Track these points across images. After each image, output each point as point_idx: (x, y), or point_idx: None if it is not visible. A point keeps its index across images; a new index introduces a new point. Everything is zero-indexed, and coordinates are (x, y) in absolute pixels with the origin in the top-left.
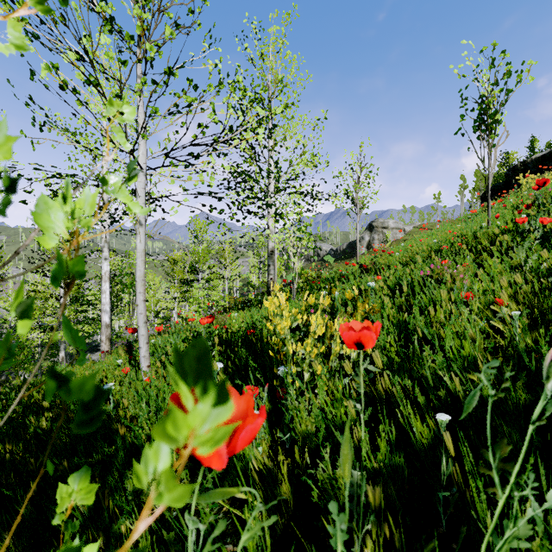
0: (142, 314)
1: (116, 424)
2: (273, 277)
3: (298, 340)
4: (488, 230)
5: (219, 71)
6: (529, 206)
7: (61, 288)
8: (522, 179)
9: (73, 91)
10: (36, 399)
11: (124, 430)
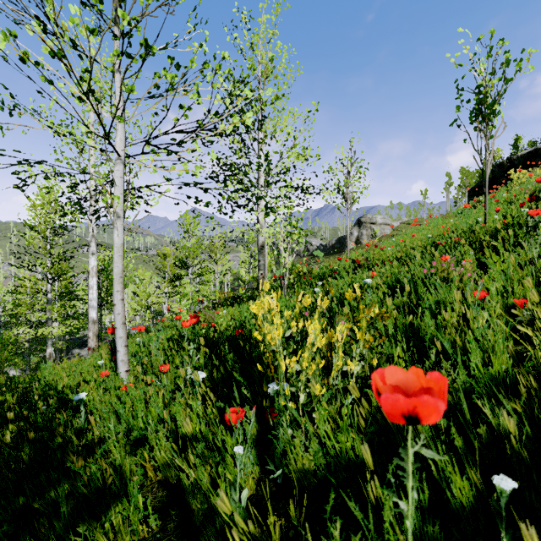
0: (120, 314)
1: (72, 455)
2: (263, 272)
3: (292, 353)
4: (486, 225)
5: (205, 52)
6: (532, 199)
7: (48, 283)
8: (513, 174)
9: (36, 65)
10: (10, 404)
11: (81, 463)
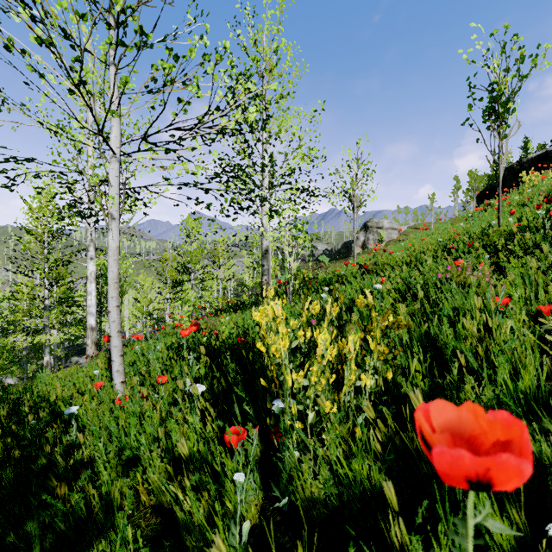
0: (115, 322)
1: (54, 479)
2: (268, 278)
3: (300, 367)
4: (500, 228)
5: (205, 44)
6: (549, 200)
7: (46, 289)
8: (525, 177)
9: (22, 53)
10: (0, 416)
11: (64, 489)
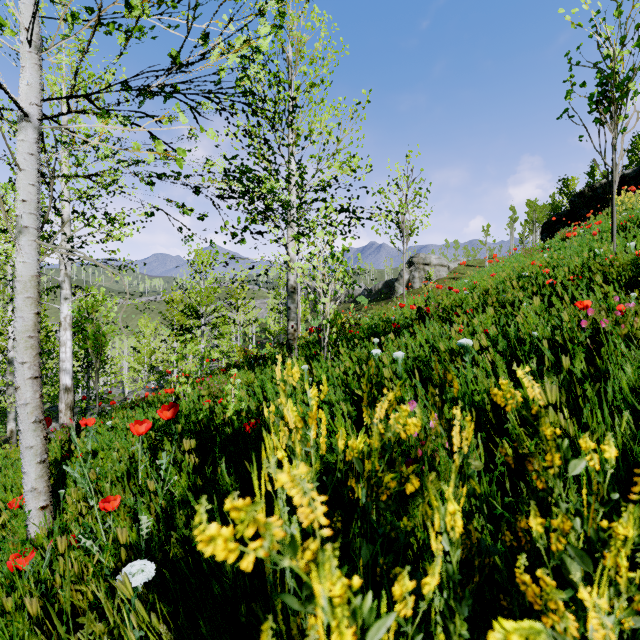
0: (29, 405)
1: None
2: (295, 324)
3: None
4: (617, 256)
5: None
6: None
7: (9, 338)
8: (616, 198)
9: None
10: None
11: None
